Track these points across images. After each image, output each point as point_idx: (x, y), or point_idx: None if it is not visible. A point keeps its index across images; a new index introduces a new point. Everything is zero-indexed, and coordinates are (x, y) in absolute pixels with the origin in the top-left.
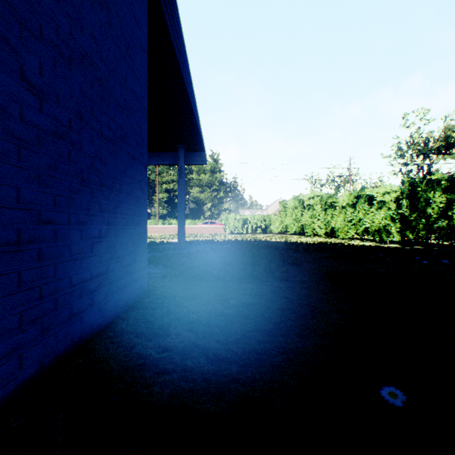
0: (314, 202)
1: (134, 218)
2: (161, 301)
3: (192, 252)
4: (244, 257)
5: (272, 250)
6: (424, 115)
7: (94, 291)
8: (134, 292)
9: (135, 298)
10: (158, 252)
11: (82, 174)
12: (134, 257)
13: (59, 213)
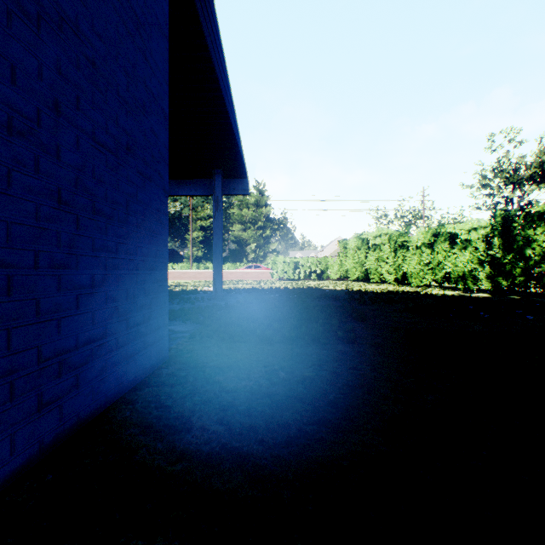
0: (381, 241)
1: (147, 260)
2: (185, 373)
3: (231, 303)
4: (296, 310)
5: (331, 301)
6: (515, 136)
7: (81, 366)
8: (148, 361)
9: (149, 370)
10: (188, 303)
11: (60, 193)
12: (147, 313)
13: (16, 251)
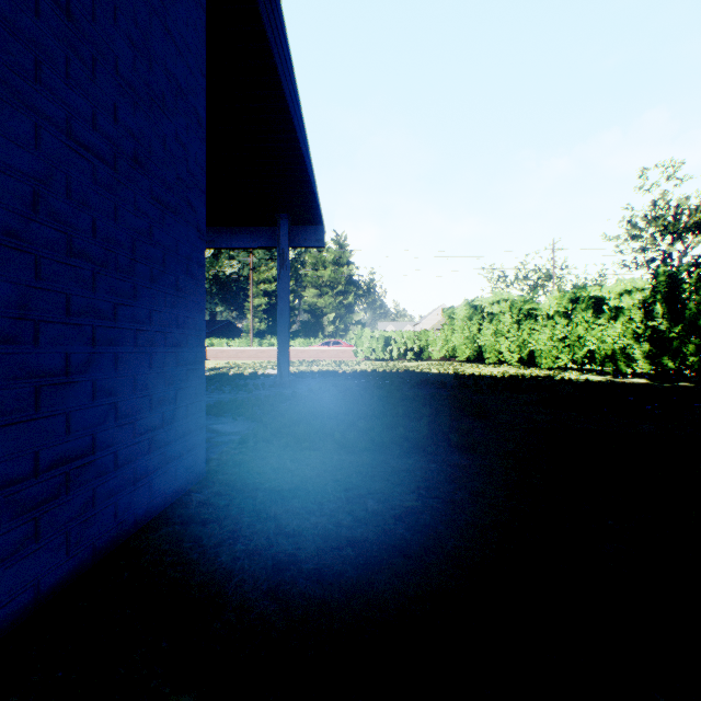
0: (500, 309)
1: (169, 331)
2: (226, 500)
3: (301, 391)
4: (389, 403)
5: (436, 389)
6: (675, 171)
7: (44, 503)
8: (171, 483)
9: (173, 496)
10: (244, 392)
11: (0, 217)
12: (169, 412)
13: None
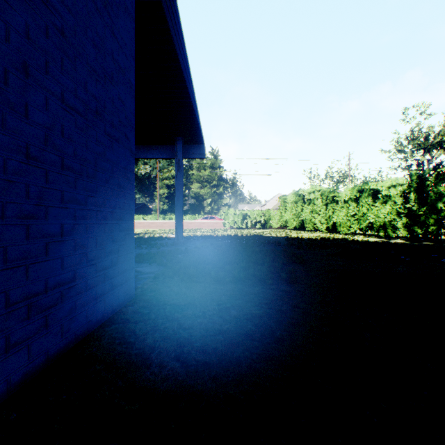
0: (315, 196)
1: (114, 211)
2: (148, 310)
3: (190, 248)
4: (245, 254)
5: (274, 246)
6: (425, 109)
7: (50, 307)
8: (116, 300)
9: (117, 307)
10: (154, 248)
11: (29, 149)
12: (114, 258)
13: None
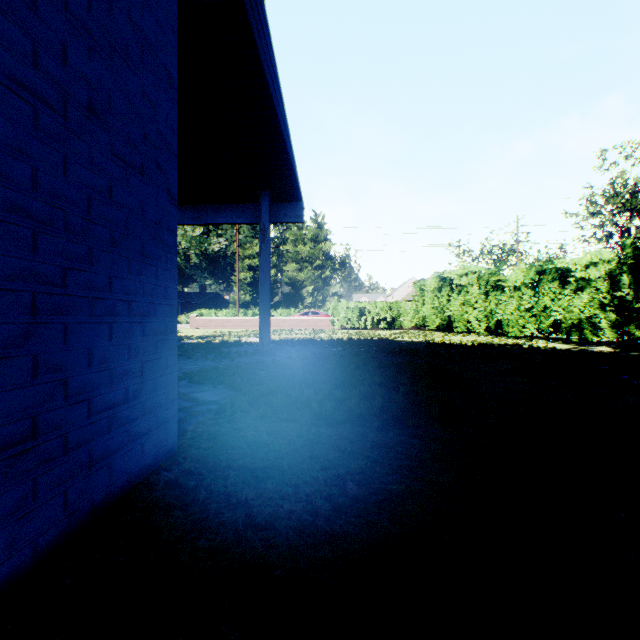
0: (468, 281)
1: (134, 300)
2: (195, 480)
3: (280, 359)
4: (365, 371)
5: (409, 357)
6: (632, 151)
7: None
8: (136, 462)
9: (139, 475)
10: (226, 359)
11: None
12: (134, 386)
13: None
